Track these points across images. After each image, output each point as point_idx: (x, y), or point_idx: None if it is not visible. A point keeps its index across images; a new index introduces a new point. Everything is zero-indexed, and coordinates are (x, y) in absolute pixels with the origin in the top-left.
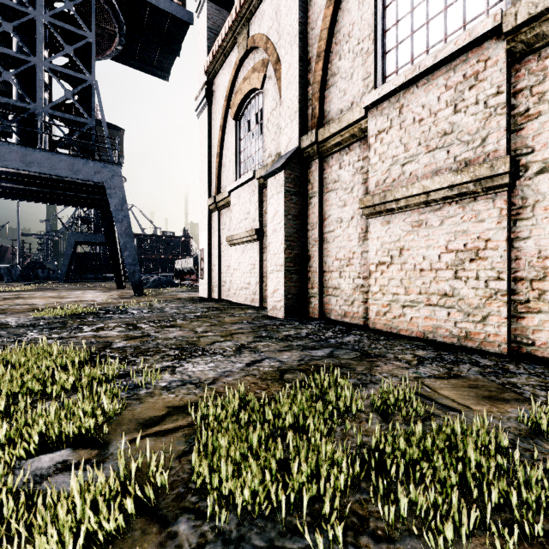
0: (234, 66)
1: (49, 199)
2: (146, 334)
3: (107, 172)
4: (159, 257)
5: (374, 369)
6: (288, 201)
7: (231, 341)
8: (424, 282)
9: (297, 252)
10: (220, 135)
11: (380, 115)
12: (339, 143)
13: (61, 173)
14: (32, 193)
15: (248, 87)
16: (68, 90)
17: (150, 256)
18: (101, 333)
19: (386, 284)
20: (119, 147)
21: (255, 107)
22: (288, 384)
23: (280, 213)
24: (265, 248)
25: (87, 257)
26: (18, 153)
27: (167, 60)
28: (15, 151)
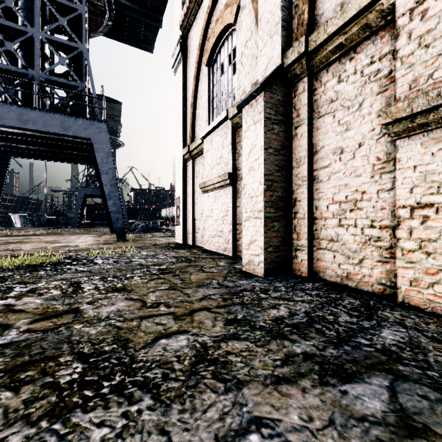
0: (207, 10)
1: (53, 157)
2: (75, 306)
3: (94, 129)
4: (151, 207)
5: None
6: (269, 131)
7: (186, 335)
8: None
9: (279, 195)
10: (193, 85)
11: None
12: (340, 46)
13: (53, 130)
14: (39, 152)
15: (220, 27)
16: (61, 57)
17: (144, 206)
18: (21, 301)
19: (434, 238)
20: (117, 117)
21: (228, 48)
22: None
23: (258, 146)
24: (239, 193)
25: (96, 207)
26: (15, 112)
27: (151, 33)
28: (12, 110)
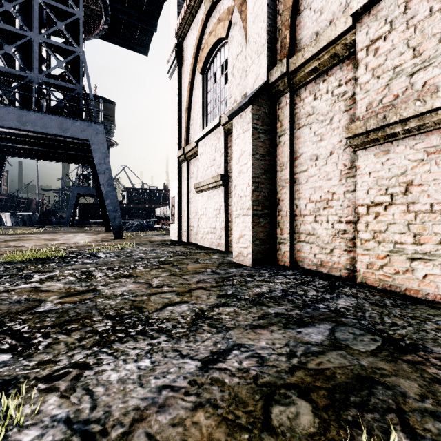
0: (201, 23)
1: (49, 157)
2: (92, 287)
3: (92, 130)
4: (145, 206)
5: (440, 393)
6: (256, 139)
7: (187, 304)
8: None
9: (265, 195)
10: (188, 91)
11: (374, 20)
12: (315, 69)
13: (52, 131)
14: (35, 152)
15: (214, 39)
16: (59, 60)
17: (137, 205)
18: (45, 284)
19: (383, 230)
20: (111, 117)
21: (220, 59)
22: None
23: (246, 152)
24: (230, 193)
25: (89, 207)
26: (15, 114)
27: (146, 37)
28: (12, 112)
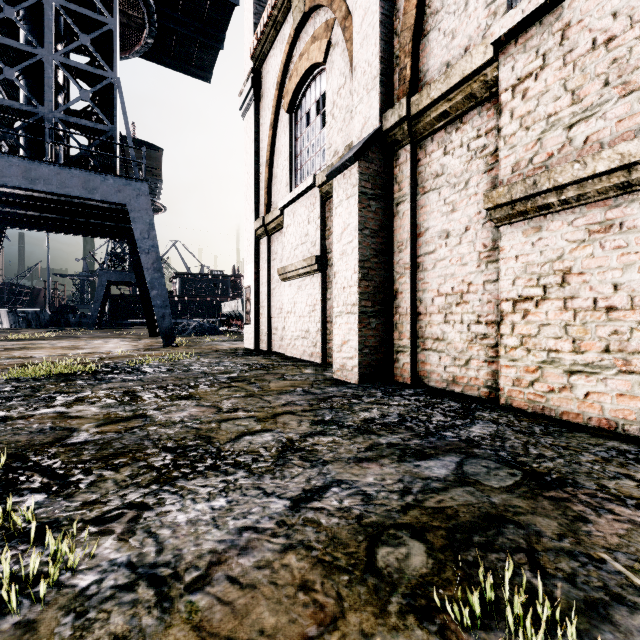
0: (288, 40)
1: (68, 228)
2: (140, 412)
3: (131, 191)
4: (205, 300)
5: (582, 532)
6: (364, 208)
7: (271, 433)
8: (616, 331)
9: (377, 285)
10: (269, 136)
11: (522, 51)
12: (445, 114)
13: (73, 192)
14: (47, 221)
15: (306, 64)
16: (83, 90)
17: (195, 298)
18: (74, 409)
19: (534, 333)
20: (157, 170)
21: (315, 92)
22: (393, 598)
23: (351, 226)
24: (329, 282)
25: (124, 300)
26: (20, 167)
27: (209, 56)
28: (16, 165)
